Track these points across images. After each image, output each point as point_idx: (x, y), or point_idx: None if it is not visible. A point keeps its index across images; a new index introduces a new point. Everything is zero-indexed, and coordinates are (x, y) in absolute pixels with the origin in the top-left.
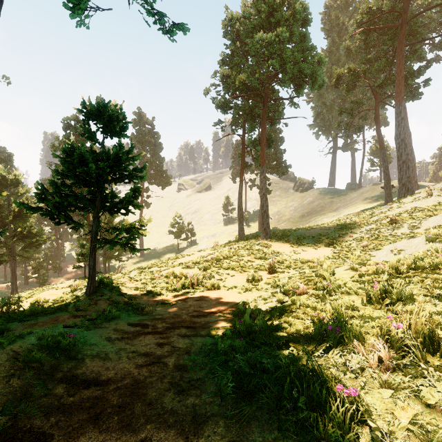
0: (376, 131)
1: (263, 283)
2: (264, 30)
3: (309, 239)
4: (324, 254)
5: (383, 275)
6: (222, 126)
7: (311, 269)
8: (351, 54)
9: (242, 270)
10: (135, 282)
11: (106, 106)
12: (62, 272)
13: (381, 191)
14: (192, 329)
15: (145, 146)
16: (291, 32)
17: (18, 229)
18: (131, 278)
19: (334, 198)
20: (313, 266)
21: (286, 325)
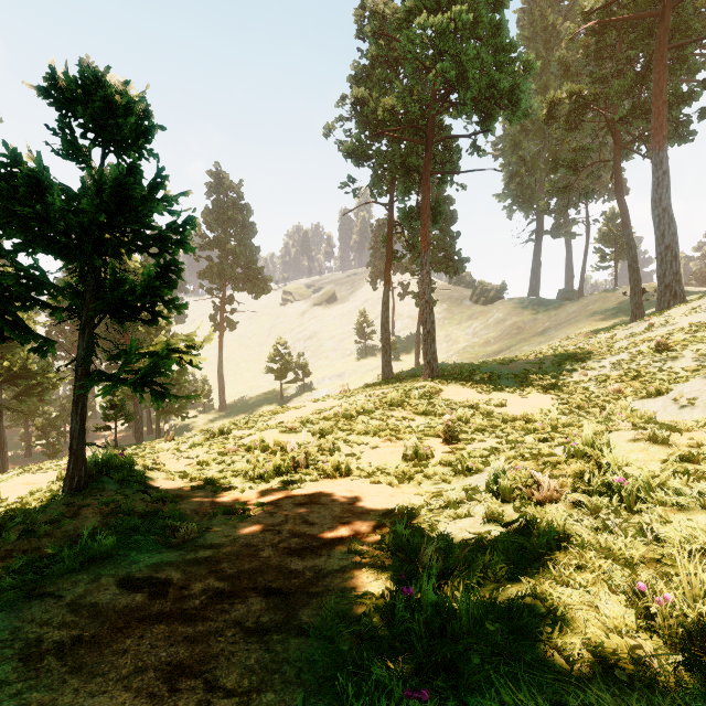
0: (616, 197)
1: (436, 463)
2: (428, 16)
3: (509, 380)
4: (540, 406)
5: None
6: (355, 189)
7: (533, 436)
8: (570, 74)
9: (392, 436)
10: (185, 461)
11: (100, 81)
12: (90, 436)
13: (619, 302)
14: (279, 598)
15: (227, 227)
16: (476, 18)
17: (4, 363)
18: (181, 452)
19: (539, 314)
20: (534, 430)
21: (538, 607)
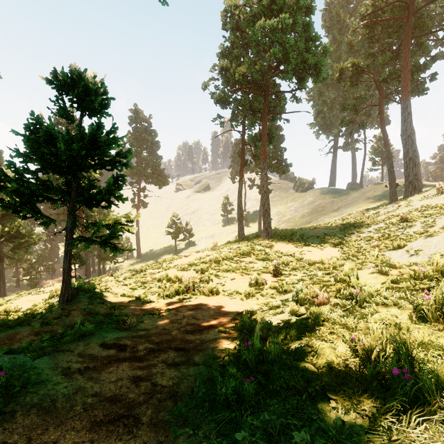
0: (381, 128)
1: (268, 287)
2: (266, 19)
3: (314, 239)
4: (331, 255)
5: (426, 280)
6: (221, 122)
7: (323, 272)
8: (353, 51)
9: (243, 272)
10: (123, 287)
11: (81, 76)
12: (56, 274)
13: (383, 191)
14: (183, 351)
15: (142, 144)
16: (294, 21)
17: (5, 229)
18: (120, 282)
19: (335, 198)
20: (324, 269)
21: (309, 350)
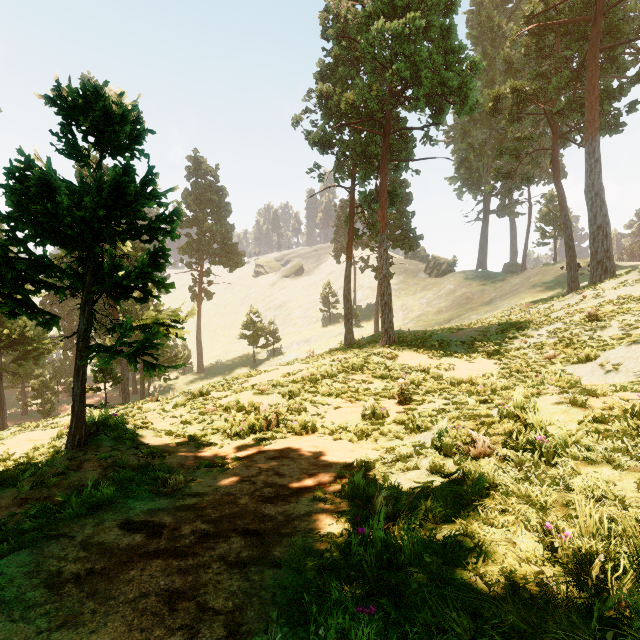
0: (554, 182)
1: (391, 421)
2: (386, 21)
3: (457, 347)
4: (484, 370)
5: None
6: (320, 174)
7: (475, 399)
8: (513, 70)
9: (353, 397)
10: (170, 420)
11: (99, 93)
12: None
13: (557, 275)
14: (255, 538)
15: (205, 207)
16: (428, 23)
17: (4, 331)
18: (166, 412)
19: (486, 285)
20: (476, 393)
21: (468, 544)
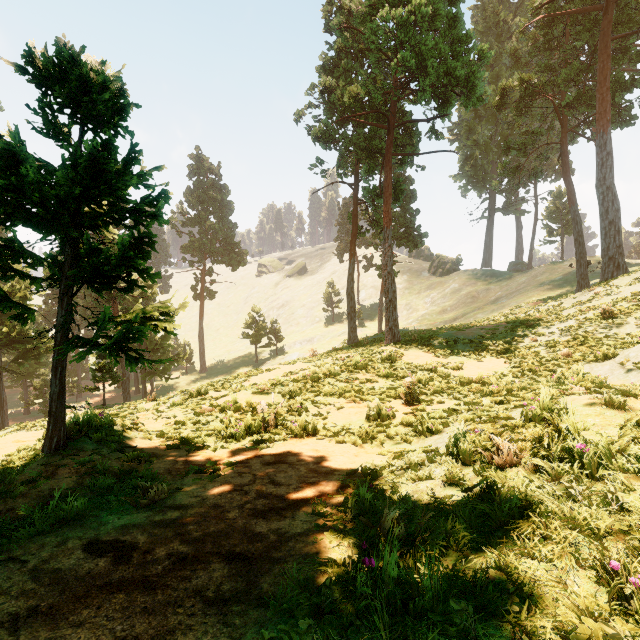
0: (563, 177)
1: (397, 423)
2: (390, 10)
3: (465, 345)
4: (494, 369)
5: None
6: (323, 170)
7: (490, 399)
8: (520, 65)
9: (356, 397)
10: (163, 421)
11: (76, 60)
12: (83, 395)
13: (565, 273)
14: (241, 564)
15: (207, 205)
16: (434, 12)
17: (3, 329)
18: (160, 412)
19: (492, 284)
20: (489, 392)
21: (503, 581)
